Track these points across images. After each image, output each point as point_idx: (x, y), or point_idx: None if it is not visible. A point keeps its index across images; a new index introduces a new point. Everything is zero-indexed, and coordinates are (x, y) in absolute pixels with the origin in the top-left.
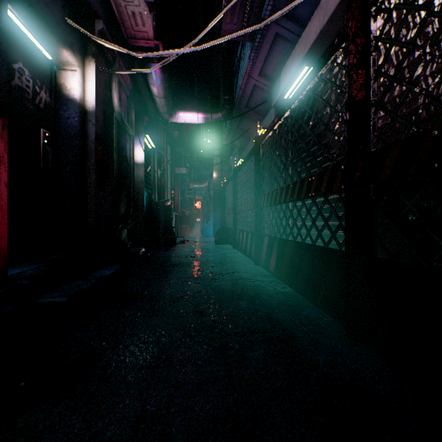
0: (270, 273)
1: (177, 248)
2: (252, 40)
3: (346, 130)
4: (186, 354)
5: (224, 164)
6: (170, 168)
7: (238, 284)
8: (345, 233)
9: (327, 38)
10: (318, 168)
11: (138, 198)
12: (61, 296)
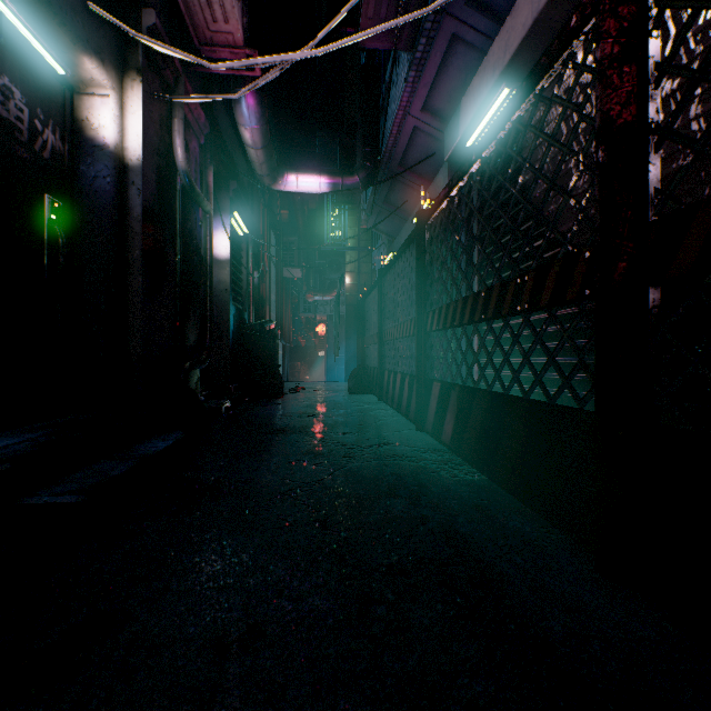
0: (443, 445)
1: (286, 402)
2: (411, 48)
3: (597, 183)
4: (293, 614)
5: (364, 263)
6: (274, 269)
7: (389, 466)
8: (595, 379)
9: (544, 34)
10: (535, 260)
11: (220, 318)
12: (68, 493)
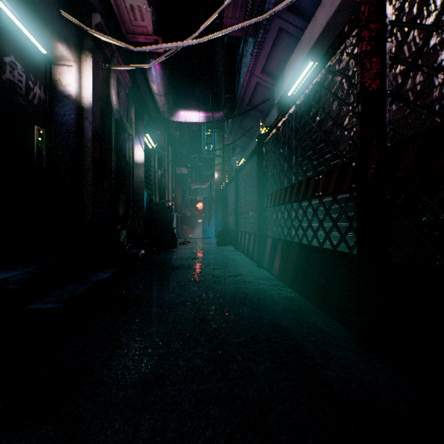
0: (273, 276)
1: (178, 250)
2: (255, 35)
3: (358, 123)
4: (185, 368)
5: (226, 164)
6: (171, 168)
7: (241, 288)
8: (357, 235)
9: (333, 30)
10: (325, 166)
11: (138, 199)
12: (52, 302)
